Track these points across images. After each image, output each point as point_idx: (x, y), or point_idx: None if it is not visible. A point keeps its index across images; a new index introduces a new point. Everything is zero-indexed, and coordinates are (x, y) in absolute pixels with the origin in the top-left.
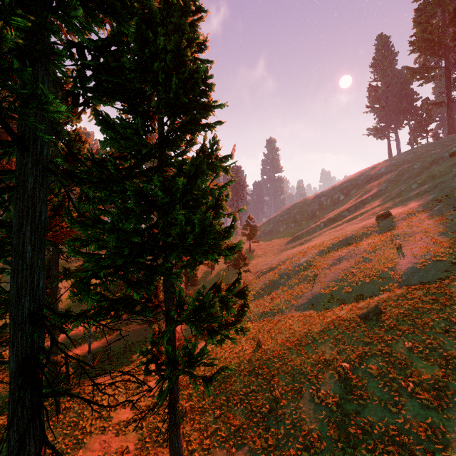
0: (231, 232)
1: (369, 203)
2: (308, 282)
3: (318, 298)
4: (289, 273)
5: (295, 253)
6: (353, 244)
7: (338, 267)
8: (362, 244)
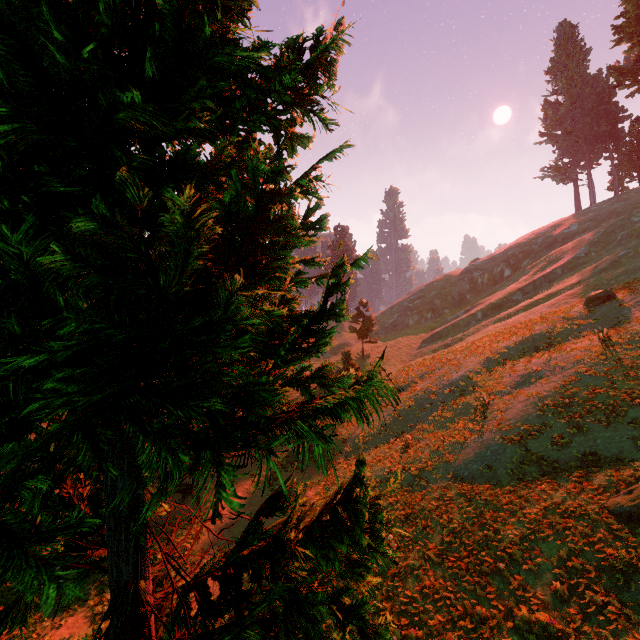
0: (325, 332)
1: (559, 279)
2: (472, 418)
3: (499, 454)
4: (434, 398)
5: (440, 362)
6: (547, 348)
7: (530, 392)
8: (570, 348)
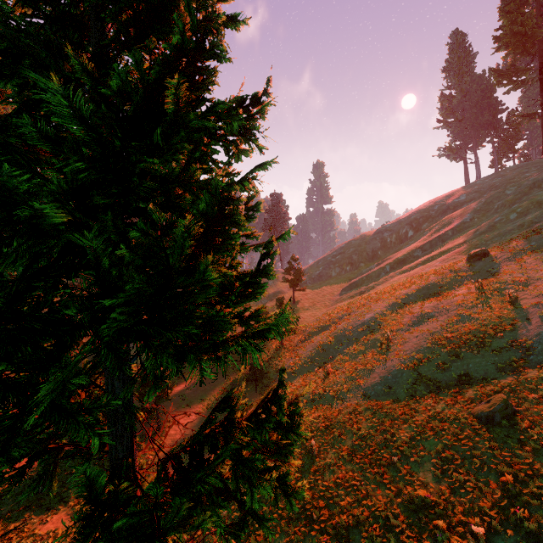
0: (260, 284)
1: (450, 239)
2: (378, 350)
3: (398, 377)
4: (349, 335)
5: (355, 306)
6: (438, 295)
7: (423, 329)
8: (454, 294)
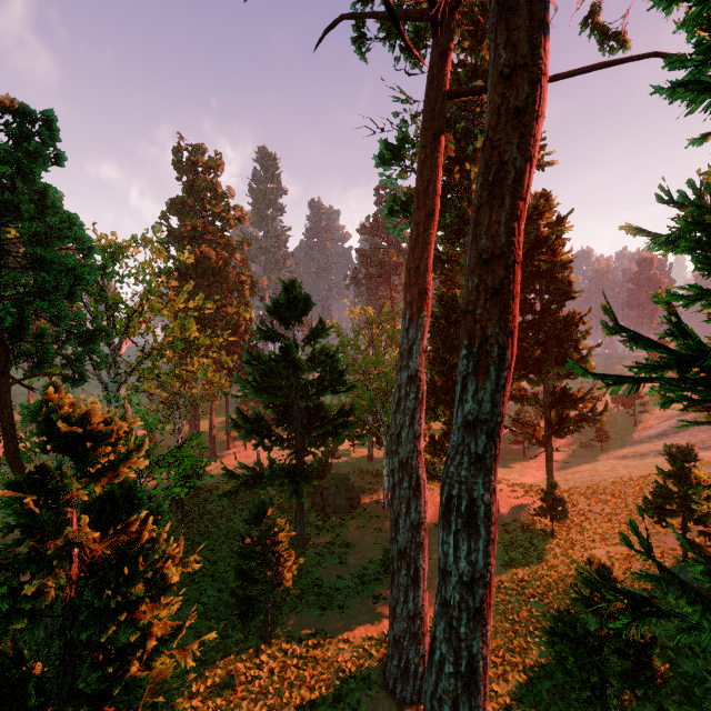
0: (587, 359)
1: None
2: None
3: None
4: None
5: None
6: None
7: None
8: None
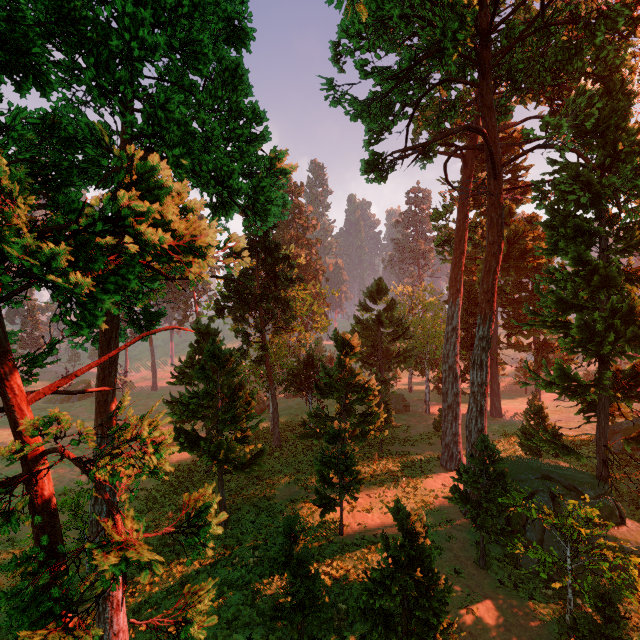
0: None
1: None
2: None
3: None
4: None
5: None
6: None
7: None
8: None
